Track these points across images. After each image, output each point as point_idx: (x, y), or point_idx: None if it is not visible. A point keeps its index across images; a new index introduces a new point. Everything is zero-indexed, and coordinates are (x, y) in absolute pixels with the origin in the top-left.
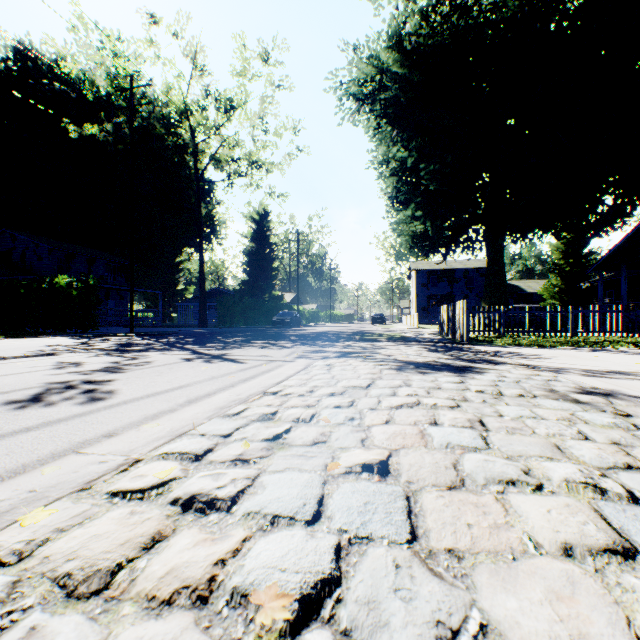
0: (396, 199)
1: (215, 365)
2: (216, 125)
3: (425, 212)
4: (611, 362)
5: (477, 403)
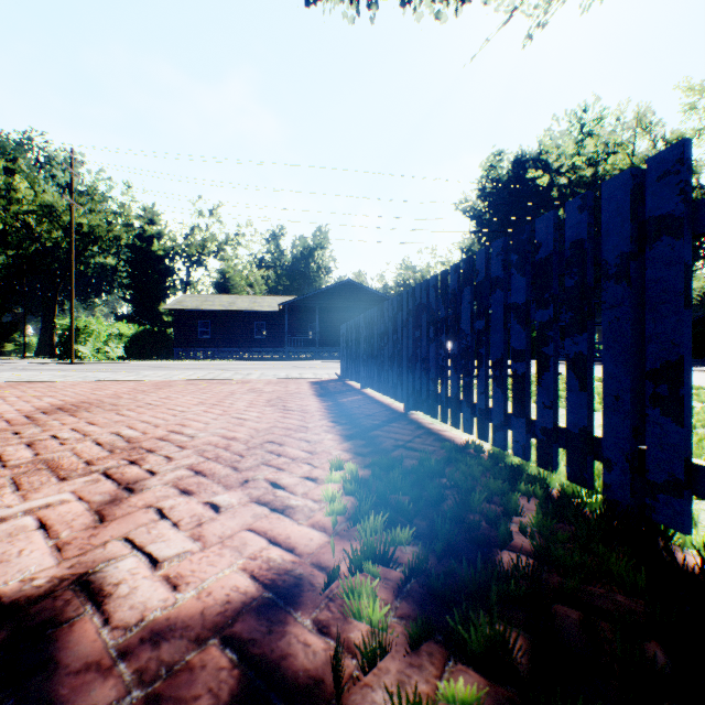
0: None
1: None
2: None
3: None
4: None
5: None
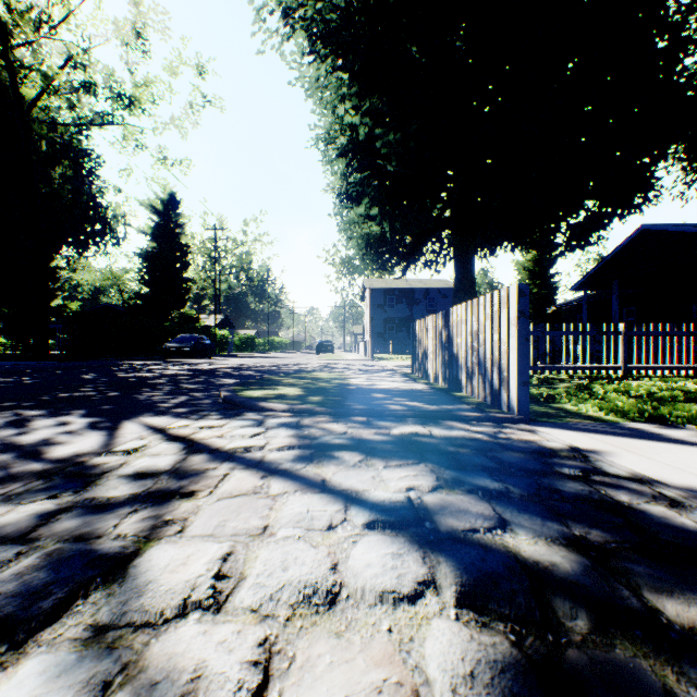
0: (347, 196)
1: None
2: (50, 22)
3: (382, 209)
4: None
5: None
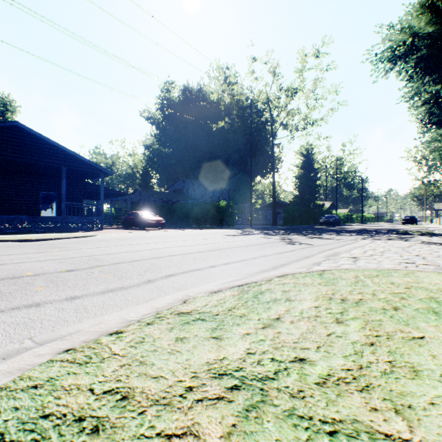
0: (428, 120)
1: (326, 240)
2: (284, 104)
3: None
4: None
5: None
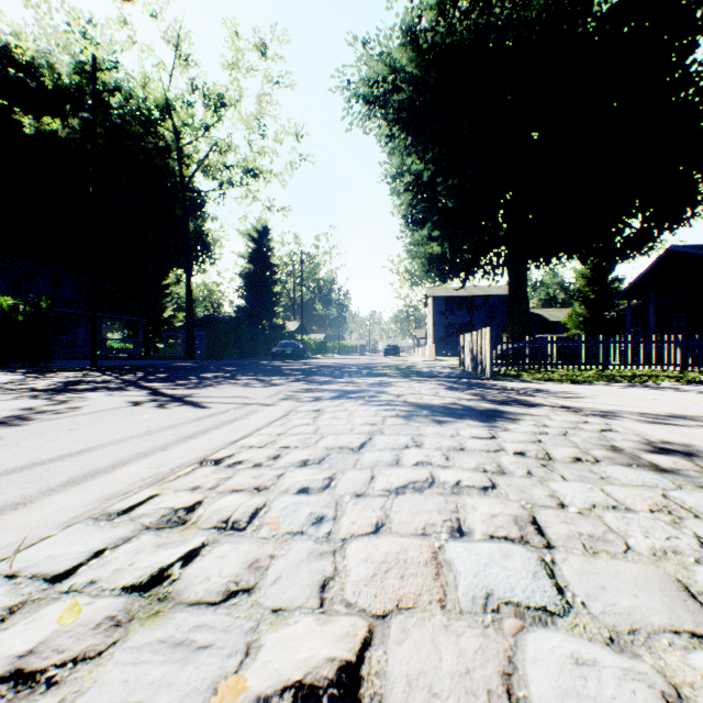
0: (411, 218)
1: (165, 412)
2: (205, 125)
3: (443, 232)
4: (663, 402)
5: (521, 478)
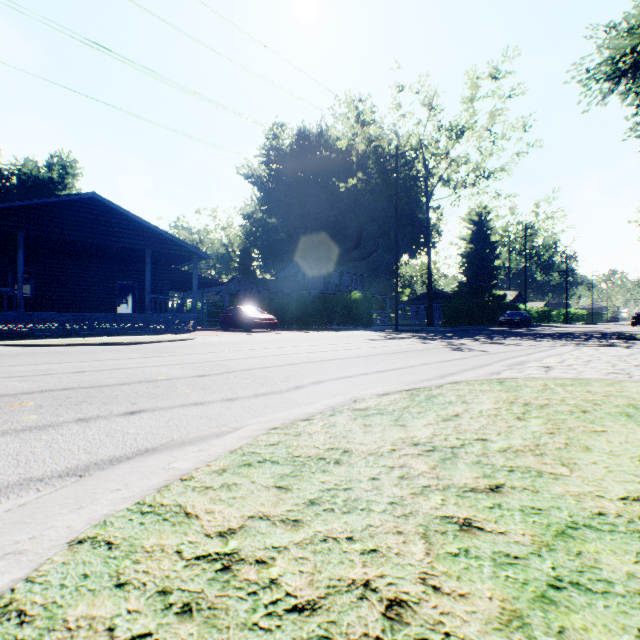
0: None
1: (508, 346)
2: (444, 150)
3: None
4: None
5: None
